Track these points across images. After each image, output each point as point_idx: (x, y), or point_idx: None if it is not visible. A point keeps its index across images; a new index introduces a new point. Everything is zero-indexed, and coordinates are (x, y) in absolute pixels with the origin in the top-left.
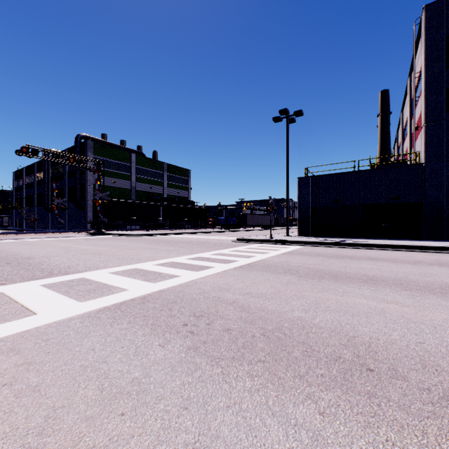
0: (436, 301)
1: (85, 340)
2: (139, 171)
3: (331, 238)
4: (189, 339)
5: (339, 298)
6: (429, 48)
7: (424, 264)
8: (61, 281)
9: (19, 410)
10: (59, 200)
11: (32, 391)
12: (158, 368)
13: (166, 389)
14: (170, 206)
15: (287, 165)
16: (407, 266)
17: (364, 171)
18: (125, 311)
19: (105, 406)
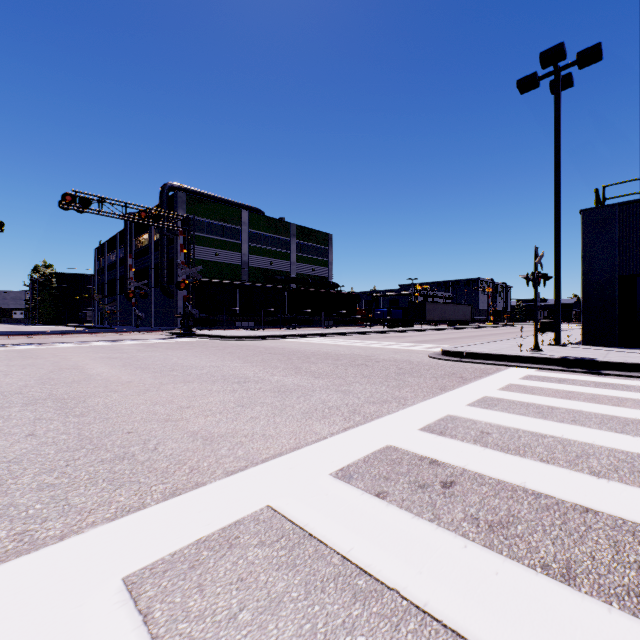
0: None
1: None
2: (254, 237)
3: None
4: None
5: None
6: None
7: None
8: None
9: None
10: (137, 283)
11: None
12: None
13: None
14: (299, 291)
15: (557, 181)
16: None
17: None
18: None
19: None
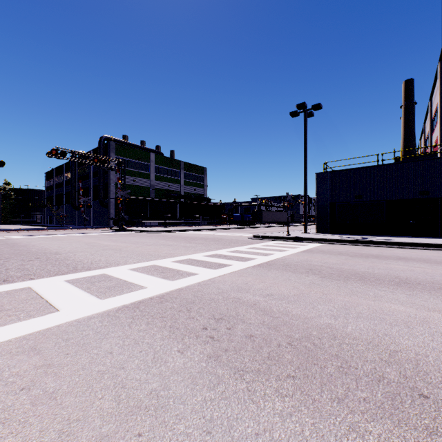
0: None
1: (103, 342)
2: (158, 170)
3: (352, 236)
4: (210, 345)
5: (370, 303)
6: None
7: None
8: (84, 277)
9: (34, 420)
10: (84, 198)
11: (48, 398)
12: (178, 379)
13: (186, 406)
14: (186, 203)
15: (305, 160)
16: None
17: (389, 165)
18: (143, 311)
19: (121, 423)
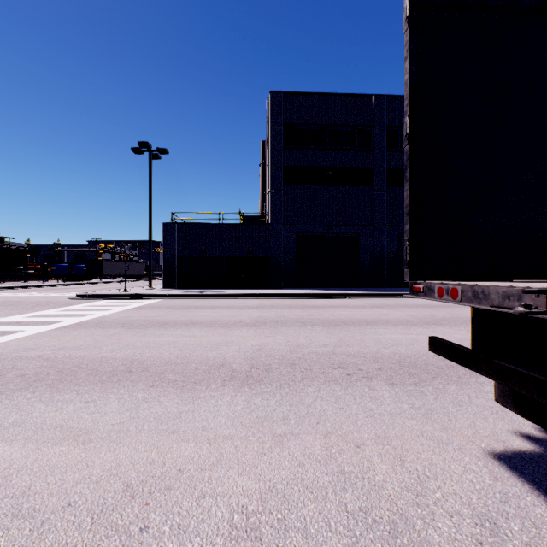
0: (219, 331)
1: None
2: None
3: (195, 290)
4: None
5: (151, 339)
6: (273, 128)
7: (246, 308)
8: None
9: None
10: None
11: None
12: None
13: None
14: None
15: (150, 207)
16: (232, 311)
17: (227, 224)
18: None
19: None
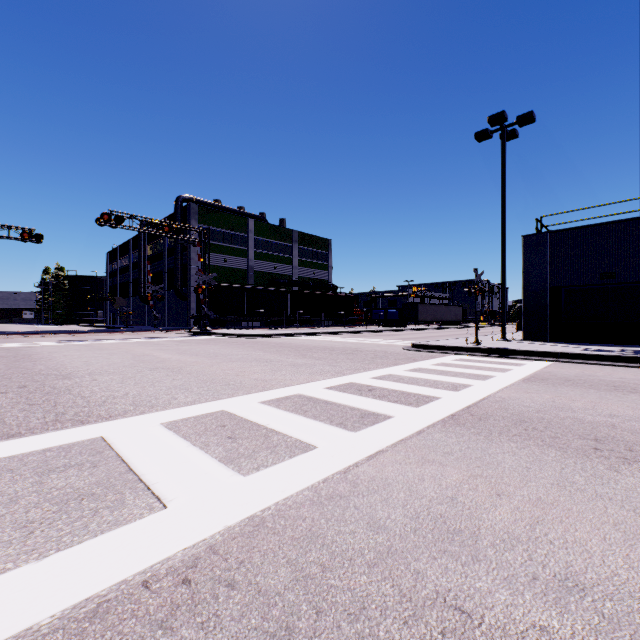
0: None
1: None
2: (259, 244)
3: (601, 347)
4: None
5: None
6: None
7: None
8: (46, 449)
9: None
10: (154, 286)
11: None
12: None
13: None
14: (301, 293)
15: (504, 214)
16: None
17: None
18: None
19: None
